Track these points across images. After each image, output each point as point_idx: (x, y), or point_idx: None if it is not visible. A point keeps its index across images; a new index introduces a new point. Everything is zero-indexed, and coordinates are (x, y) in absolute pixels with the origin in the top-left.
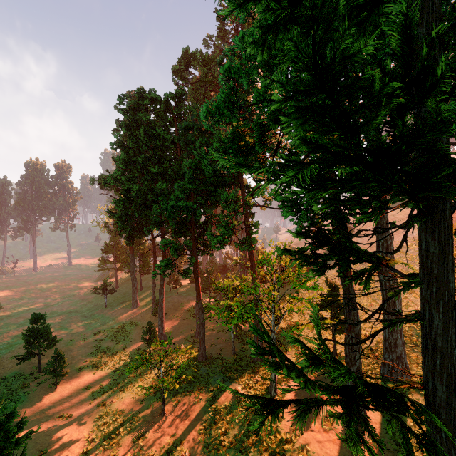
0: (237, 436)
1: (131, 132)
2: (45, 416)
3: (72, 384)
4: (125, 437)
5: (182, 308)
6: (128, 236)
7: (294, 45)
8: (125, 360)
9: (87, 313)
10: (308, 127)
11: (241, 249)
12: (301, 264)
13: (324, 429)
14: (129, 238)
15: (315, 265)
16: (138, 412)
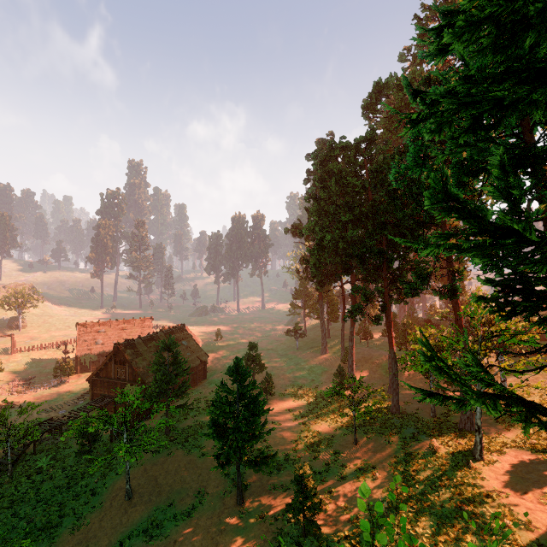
0: (428, 476)
1: (323, 185)
2: (263, 419)
3: (277, 404)
4: (323, 449)
5: (373, 361)
6: (318, 282)
7: (433, 182)
8: (317, 397)
9: (282, 352)
10: (452, 216)
11: (440, 297)
12: (493, 311)
13: (539, 501)
14: (319, 284)
15: (503, 311)
16: (332, 437)
